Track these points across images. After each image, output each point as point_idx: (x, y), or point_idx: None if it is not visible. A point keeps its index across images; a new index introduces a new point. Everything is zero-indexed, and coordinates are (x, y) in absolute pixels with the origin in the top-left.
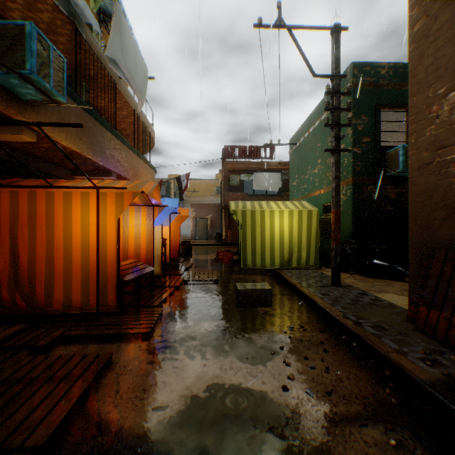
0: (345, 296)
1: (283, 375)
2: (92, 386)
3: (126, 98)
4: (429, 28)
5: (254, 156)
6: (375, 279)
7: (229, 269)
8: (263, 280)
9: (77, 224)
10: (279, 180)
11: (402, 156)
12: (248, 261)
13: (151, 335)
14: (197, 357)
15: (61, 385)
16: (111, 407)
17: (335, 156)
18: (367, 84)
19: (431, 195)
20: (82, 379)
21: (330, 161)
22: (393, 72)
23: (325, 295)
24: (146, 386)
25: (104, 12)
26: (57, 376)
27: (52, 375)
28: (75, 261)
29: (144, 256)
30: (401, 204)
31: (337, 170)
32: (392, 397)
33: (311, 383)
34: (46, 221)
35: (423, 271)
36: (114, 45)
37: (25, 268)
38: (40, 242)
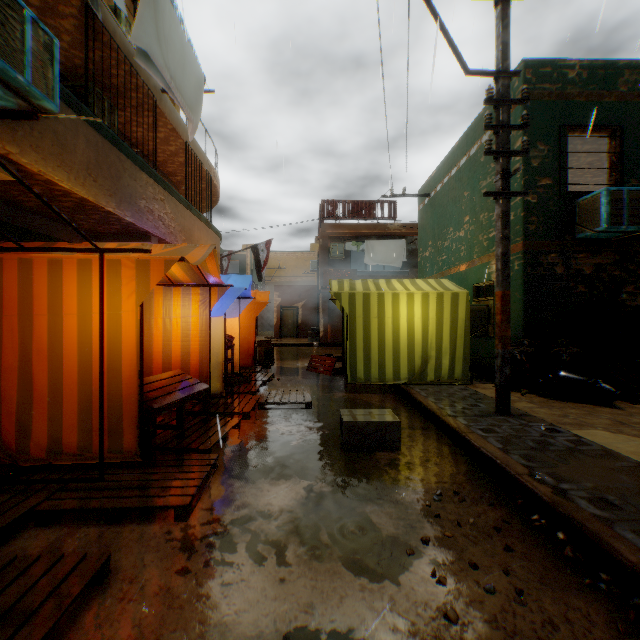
0: (522, 435)
1: (434, 607)
2: (58, 630)
3: (174, 124)
4: None
5: (365, 215)
6: (564, 402)
7: (330, 384)
8: (382, 402)
9: (72, 313)
10: (402, 251)
11: (604, 205)
12: (358, 372)
13: (192, 509)
14: (269, 558)
15: None
16: None
17: (502, 204)
18: (547, 95)
19: None
20: (35, 623)
21: (484, 218)
22: (588, 75)
23: (489, 432)
24: (163, 633)
25: None
26: None
27: None
28: (67, 376)
29: (196, 364)
30: (600, 283)
31: (505, 227)
32: None
33: (494, 632)
34: (20, 308)
35: None
36: (144, 27)
37: None
38: (9, 343)
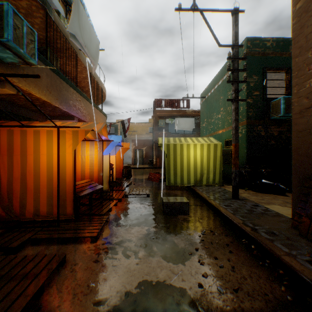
0: (242, 207)
1: (198, 272)
2: (47, 282)
3: (85, 64)
4: (309, 5)
5: (175, 106)
6: (263, 193)
7: (158, 186)
8: (182, 194)
9: (44, 154)
10: (193, 123)
11: (282, 104)
12: (171, 180)
13: (98, 238)
14: (131, 256)
15: (21, 283)
16: (61, 301)
17: (235, 104)
18: (257, 53)
19: (310, 132)
20: (39, 278)
21: (229, 109)
22: (276, 44)
23: (228, 206)
24: (90, 282)
25: (70, 4)
26: (19, 274)
27: (16, 273)
28: (42, 181)
29: (96, 177)
30: (281, 139)
31: (236, 115)
32: (288, 295)
33: (221, 280)
34: (21, 152)
35: (304, 190)
36: (73, 24)
37: (5, 187)
38: (16, 167)
